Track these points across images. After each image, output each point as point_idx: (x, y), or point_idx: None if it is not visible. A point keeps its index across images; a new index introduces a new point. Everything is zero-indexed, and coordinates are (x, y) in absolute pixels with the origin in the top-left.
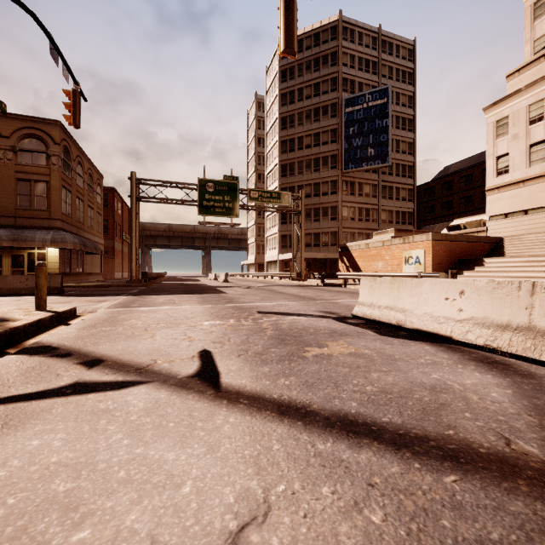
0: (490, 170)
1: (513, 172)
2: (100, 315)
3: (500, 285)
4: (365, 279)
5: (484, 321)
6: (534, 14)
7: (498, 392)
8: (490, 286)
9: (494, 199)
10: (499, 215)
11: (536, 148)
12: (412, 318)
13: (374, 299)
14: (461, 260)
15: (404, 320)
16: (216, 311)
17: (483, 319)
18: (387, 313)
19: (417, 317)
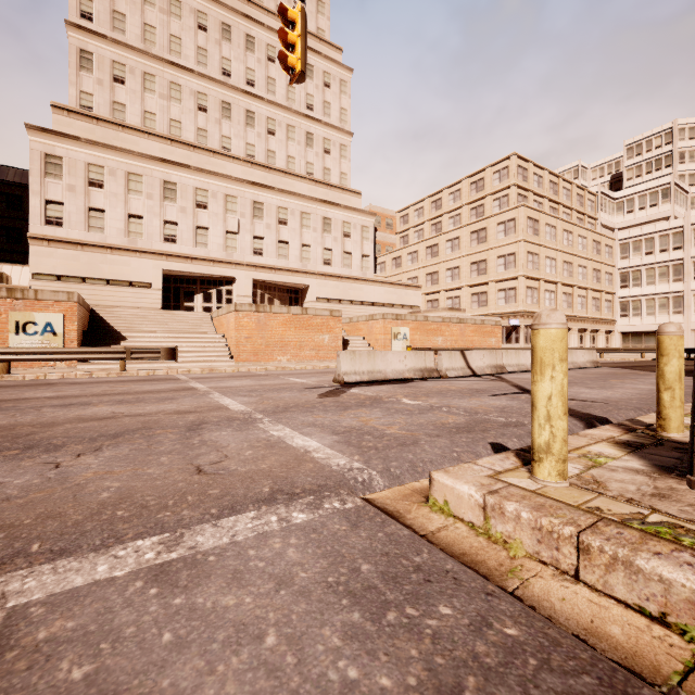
0: (37, 213)
1: (69, 229)
2: (440, 446)
3: (417, 353)
4: (346, 353)
5: (415, 368)
6: (81, 61)
7: (469, 382)
8: (414, 353)
9: (43, 253)
10: (49, 274)
11: (96, 214)
12: (389, 374)
13: (357, 367)
14: (90, 331)
15: (386, 376)
16: (327, 406)
17: (414, 367)
18: (374, 375)
19: (391, 372)
